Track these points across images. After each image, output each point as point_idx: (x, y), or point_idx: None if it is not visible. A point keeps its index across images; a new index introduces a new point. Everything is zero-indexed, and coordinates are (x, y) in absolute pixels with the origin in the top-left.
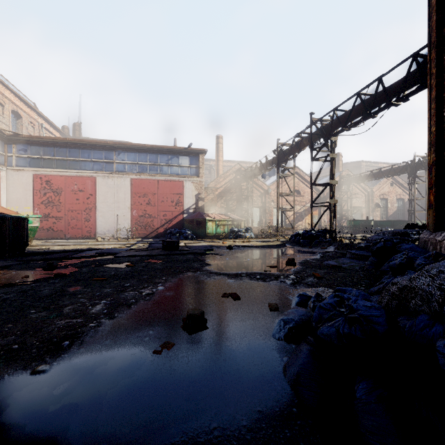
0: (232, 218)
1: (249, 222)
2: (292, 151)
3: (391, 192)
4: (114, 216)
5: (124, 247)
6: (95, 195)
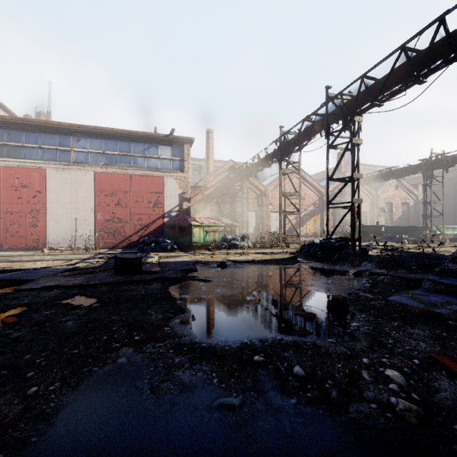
0: (225, 223)
1: (244, 228)
2: (298, 140)
3: (396, 195)
4: (71, 220)
5: (63, 265)
6: (45, 193)
